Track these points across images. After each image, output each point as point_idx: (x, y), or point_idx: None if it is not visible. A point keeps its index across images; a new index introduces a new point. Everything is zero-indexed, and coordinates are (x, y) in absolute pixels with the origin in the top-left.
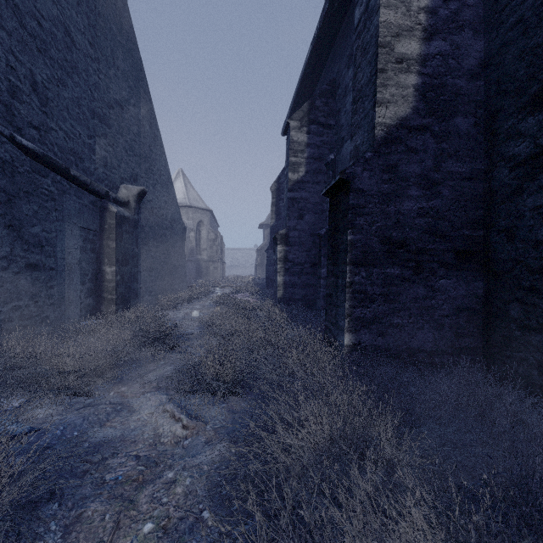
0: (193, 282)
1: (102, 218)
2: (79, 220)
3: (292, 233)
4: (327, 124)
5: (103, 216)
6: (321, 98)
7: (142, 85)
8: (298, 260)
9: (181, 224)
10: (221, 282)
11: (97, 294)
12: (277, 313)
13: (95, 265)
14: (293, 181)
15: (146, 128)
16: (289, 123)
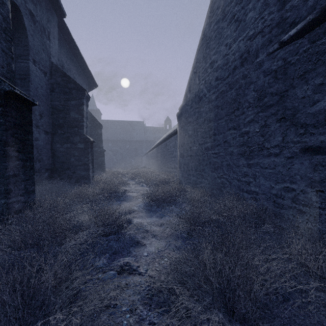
0: None
1: None
2: None
3: None
4: None
5: None
6: None
7: None
8: None
9: None
10: None
11: None
12: None
13: None
14: None
15: None
16: None
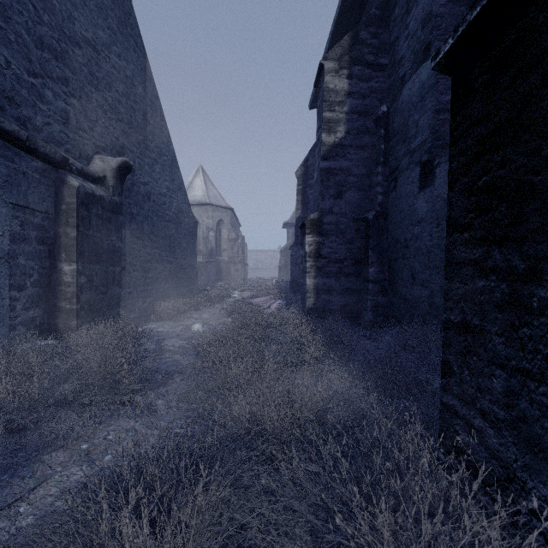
0: (211, 284)
1: (57, 195)
2: (7, 192)
3: (326, 218)
4: (377, 63)
5: (60, 193)
6: (367, 28)
7: (133, 34)
8: (335, 255)
9: (191, 217)
10: (241, 285)
11: (51, 303)
12: (307, 337)
13: (47, 262)
14: (328, 146)
15: (138, 91)
16: (323, 65)
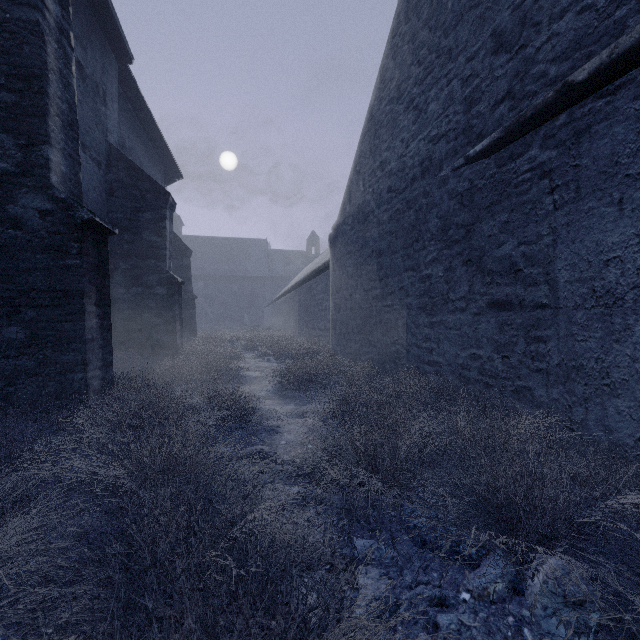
0: None
1: None
2: None
3: None
4: None
5: None
6: None
7: None
8: None
9: None
10: None
11: None
12: None
13: None
14: None
15: None
16: None
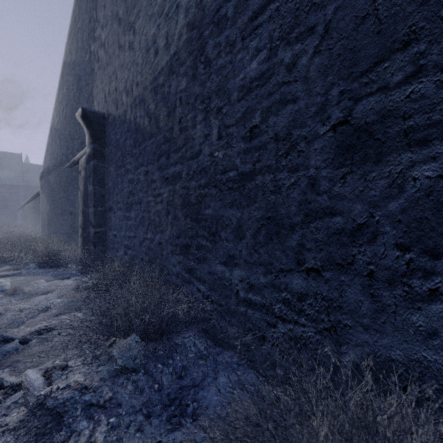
0: None
1: None
2: None
3: None
4: None
5: None
6: None
7: None
8: None
9: None
10: None
11: None
12: None
13: None
14: None
15: None
16: None
